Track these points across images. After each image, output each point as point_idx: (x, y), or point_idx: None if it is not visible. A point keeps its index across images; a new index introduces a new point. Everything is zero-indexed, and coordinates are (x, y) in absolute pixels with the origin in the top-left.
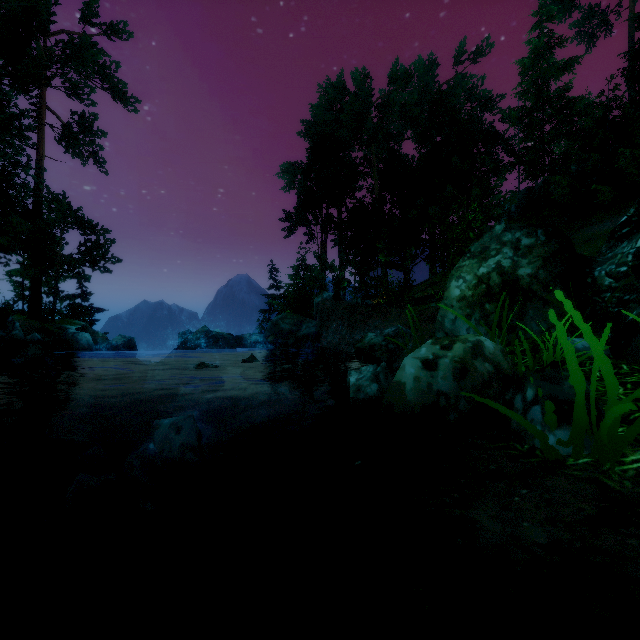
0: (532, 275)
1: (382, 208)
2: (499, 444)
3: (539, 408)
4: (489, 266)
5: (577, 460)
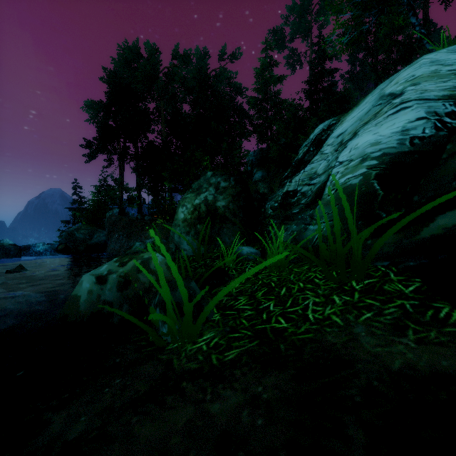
0: (225, 206)
1: (168, 148)
2: (141, 337)
3: (159, 310)
4: (201, 199)
5: (174, 345)
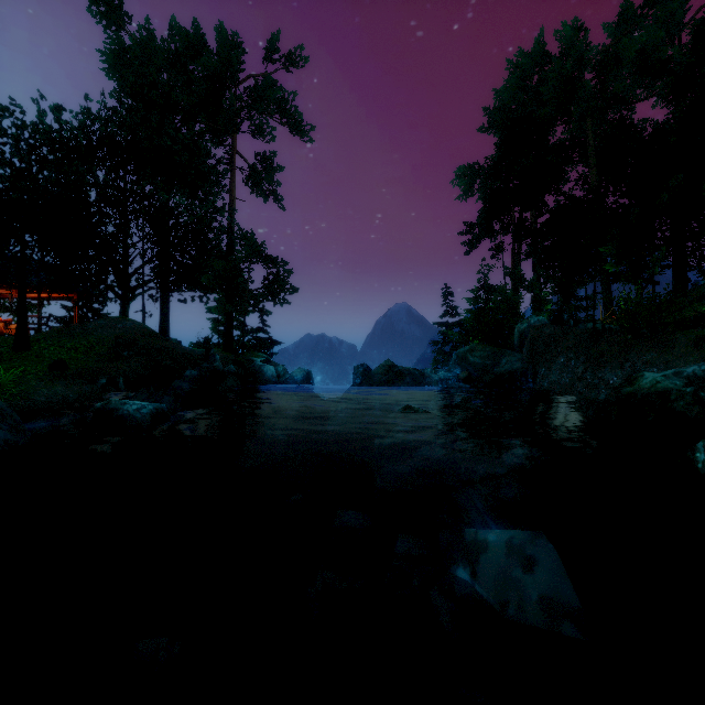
0: None
1: (603, 200)
2: None
3: None
4: None
5: None
